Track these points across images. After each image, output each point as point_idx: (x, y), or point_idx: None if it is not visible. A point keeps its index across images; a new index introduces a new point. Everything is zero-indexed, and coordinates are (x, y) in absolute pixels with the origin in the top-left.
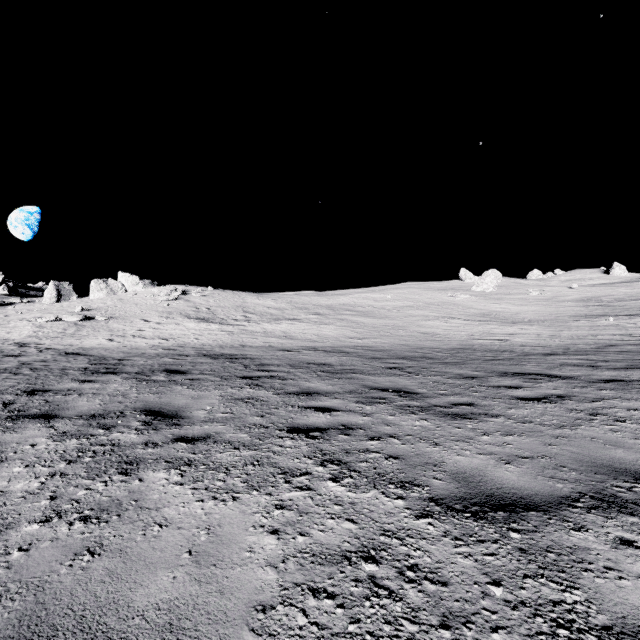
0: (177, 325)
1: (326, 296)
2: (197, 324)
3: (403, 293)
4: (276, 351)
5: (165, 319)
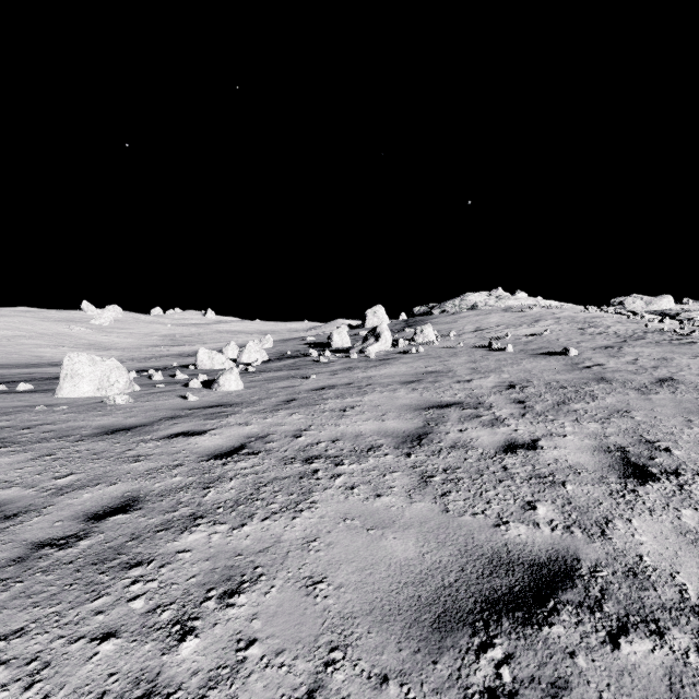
0: None
1: None
2: None
3: (13, 322)
4: None
5: None
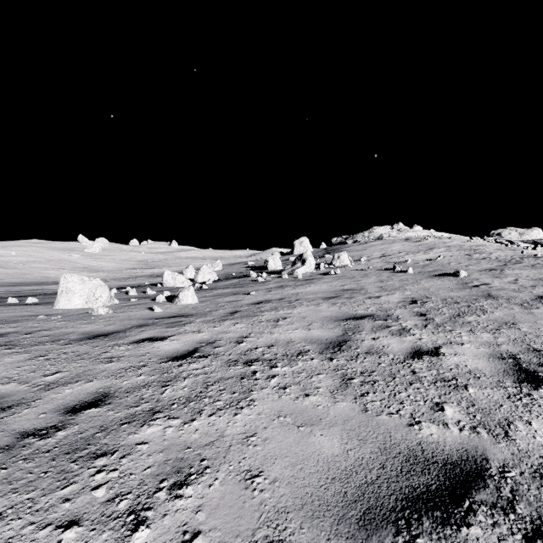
0: None
1: None
2: None
3: (27, 251)
4: None
5: None
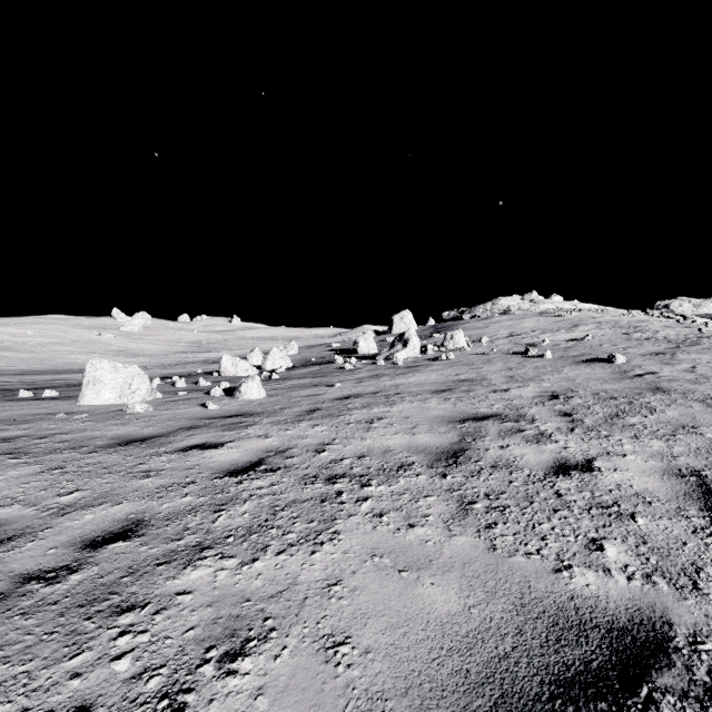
0: None
1: None
2: None
3: (48, 329)
4: None
5: None
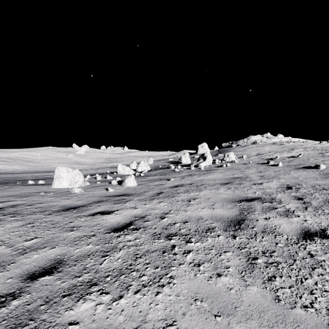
0: None
1: (2, 152)
2: None
3: (46, 153)
4: (6, 172)
5: None
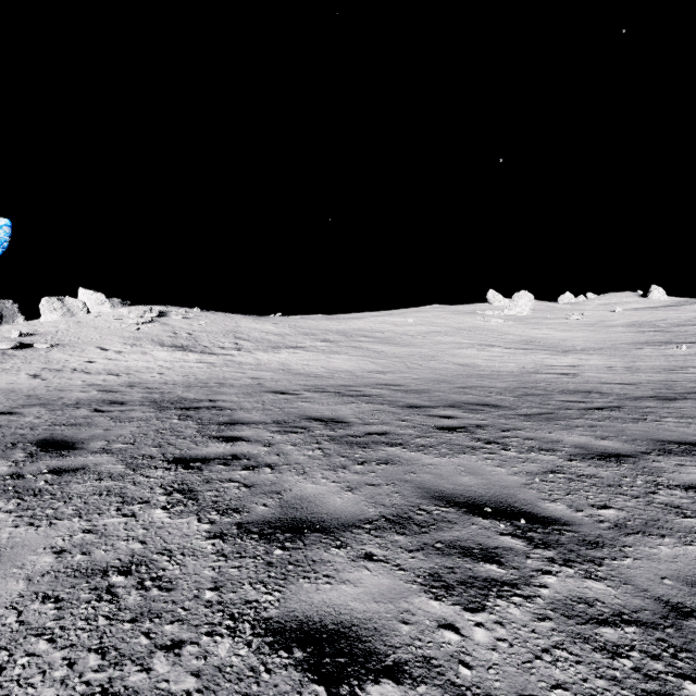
0: (143, 355)
1: (337, 320)
2: (170, 353)
3: (427, 317)
4: (265, 393)
5: (129, 347)
